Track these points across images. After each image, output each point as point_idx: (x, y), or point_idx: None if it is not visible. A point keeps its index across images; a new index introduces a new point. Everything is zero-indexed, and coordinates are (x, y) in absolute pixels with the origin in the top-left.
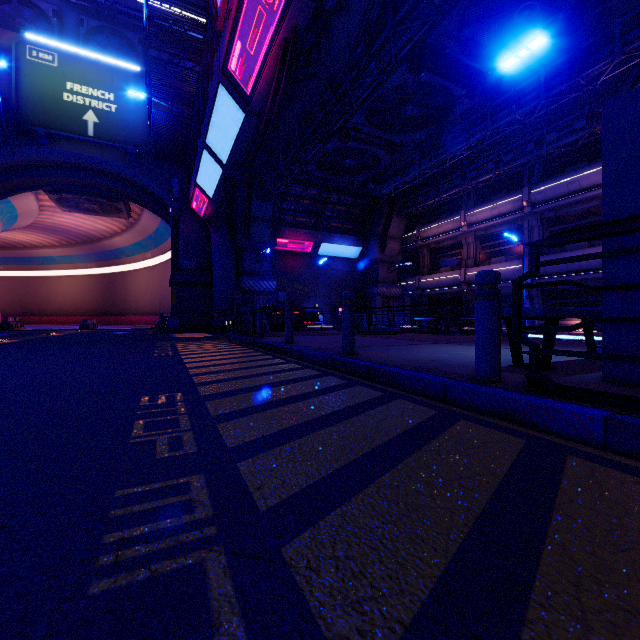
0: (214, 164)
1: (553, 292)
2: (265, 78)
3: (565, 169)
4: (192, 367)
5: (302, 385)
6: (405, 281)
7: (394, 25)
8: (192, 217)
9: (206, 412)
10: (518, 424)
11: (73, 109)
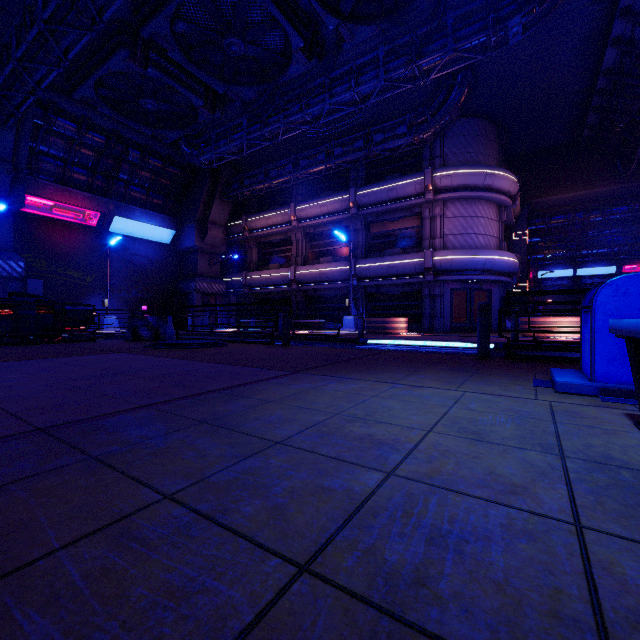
0: None
1: (374, 295)
2: None
3: (384, 177)
4: None
5: None
6: (230, 277)
7: None
8: None
9: None
10: None
11: None
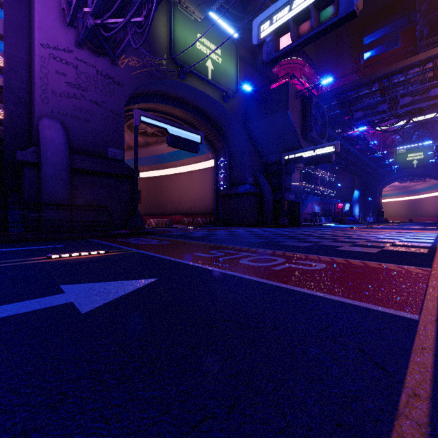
0: None
1: None
2: None
3: None
4: None
5: None
6: None
7: None
8: None
9: None
10: None
11: (409, 161)
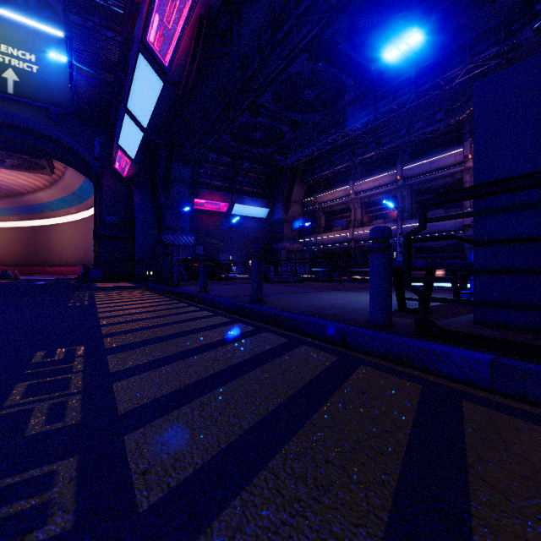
0: (135, 128)
1: (419, 248)
2: (182, 51)
3: (428, 152)
4: (104, 317)
5: (212, 333)
6: (305, 238)
7: (297, 17)
8: (115, 176)
9: (105, 368)
10: (411, 367)
11: None
